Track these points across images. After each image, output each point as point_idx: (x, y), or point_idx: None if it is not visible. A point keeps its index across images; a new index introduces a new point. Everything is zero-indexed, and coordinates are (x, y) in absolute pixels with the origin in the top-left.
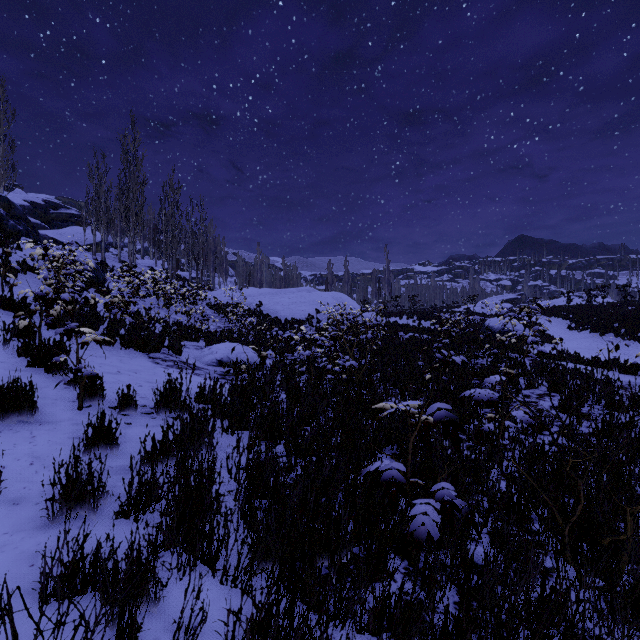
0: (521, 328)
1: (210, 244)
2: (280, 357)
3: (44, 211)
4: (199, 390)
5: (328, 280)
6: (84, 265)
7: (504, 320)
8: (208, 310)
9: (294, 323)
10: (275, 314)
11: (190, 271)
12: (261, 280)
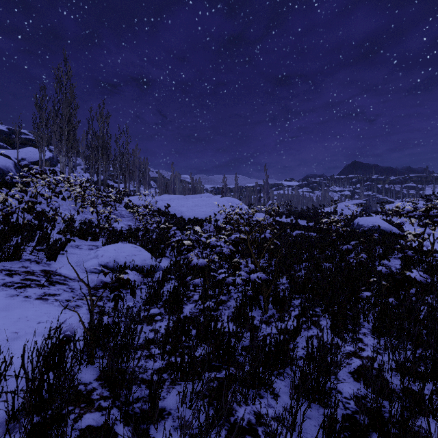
0: (388, 226)
1: (136, 163)
2: (176, 258)
3: (7, 136)
4: None
5: (223, 190)
6: (2, 169)
7: (372, 219)
8: (124, 211)
9: (195, 222)
10: (181, 214)
11: (118, 182)
12: (174, 190)
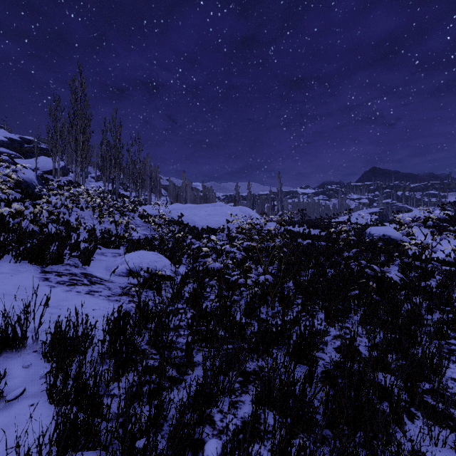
0: (399, 235)
1: (147, 171)
2: (192, 264)
3: (20, 145)
4: (53, 336)
5: (236, 198)
6: (26, 181)
7: (383, 228)
8: (138, 220)
9: (208, 231)
10: (194, 224)
11: (130, 191)
12: (186, 198)
